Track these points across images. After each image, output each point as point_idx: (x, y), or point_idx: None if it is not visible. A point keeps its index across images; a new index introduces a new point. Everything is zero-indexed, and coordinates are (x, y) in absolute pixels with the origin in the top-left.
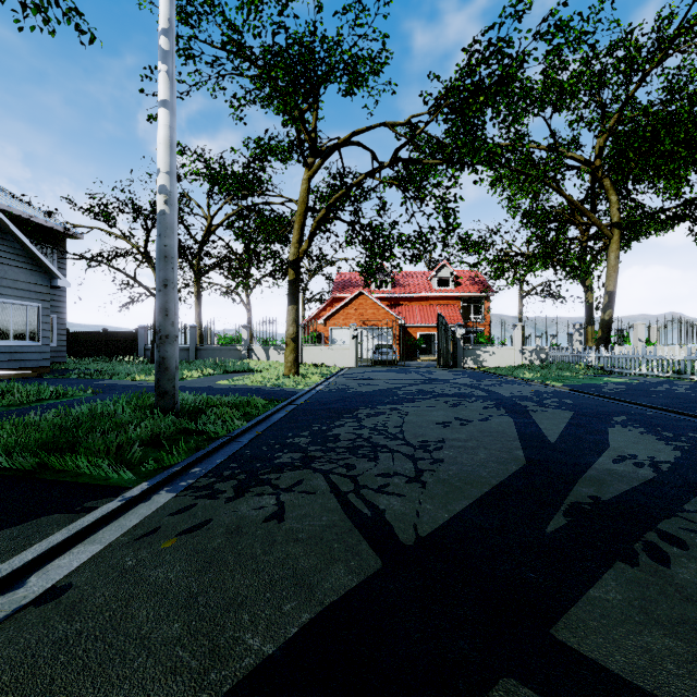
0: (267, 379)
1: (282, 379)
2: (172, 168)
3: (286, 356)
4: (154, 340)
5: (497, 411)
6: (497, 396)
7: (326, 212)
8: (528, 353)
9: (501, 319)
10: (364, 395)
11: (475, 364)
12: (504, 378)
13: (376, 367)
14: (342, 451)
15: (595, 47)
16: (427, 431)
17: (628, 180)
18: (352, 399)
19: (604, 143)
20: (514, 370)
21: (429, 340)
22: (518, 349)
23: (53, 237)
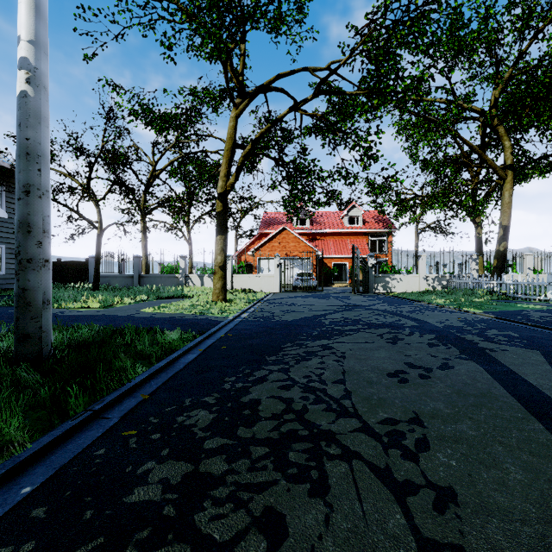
0: (194, 306)
1: (209, 306)
2: (38, 37)
3: (215, 283)
4: (95, 268)
5: (448, 350)
6: (430, 327)
7: (252, 147)
8: (431, 280)
9: (407, 250)
10: (289, 326)
11: (384, 289)
12: (419, 304)
13: (297, 292)
14: (261, 454)
15: (493, 6)
16: (383, 393)
17: (518, 129)
18: (277, 330)
19: (500, 94)
20: (423, 296)
21: (340, 269)
22: (423, 276)
23: (2, 174)
